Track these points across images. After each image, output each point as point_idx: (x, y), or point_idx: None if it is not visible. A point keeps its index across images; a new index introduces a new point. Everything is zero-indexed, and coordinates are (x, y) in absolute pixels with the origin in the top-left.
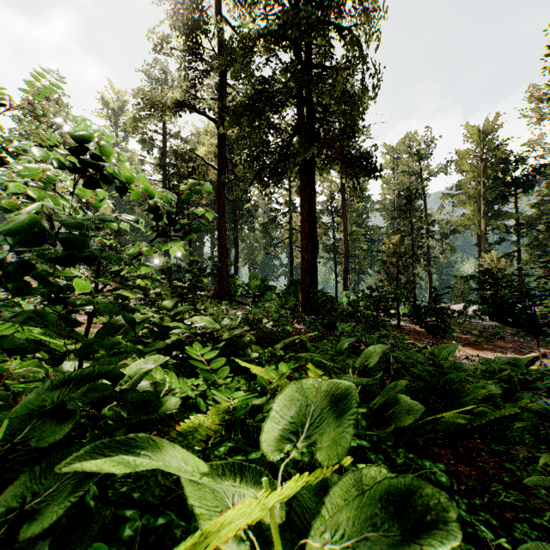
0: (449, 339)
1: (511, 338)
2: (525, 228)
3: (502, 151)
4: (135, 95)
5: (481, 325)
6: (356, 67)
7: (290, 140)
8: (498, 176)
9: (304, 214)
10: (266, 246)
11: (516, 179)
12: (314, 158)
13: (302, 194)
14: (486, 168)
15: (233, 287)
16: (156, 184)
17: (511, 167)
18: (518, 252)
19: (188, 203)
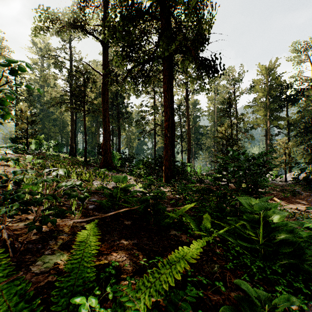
0: (266, 195)
1: (304, 193)
2: (294, 125)
3: (279, 80)
4: (36, 12)
5: (278, 184)
6: (203, 0)
7: (155, 50)
8: (277, 95)
9: (167, 101)
10: (139, 134)
11: (289, 96)
12: (172, 65)
13: (165, 86)
14: (270, 90)
15: (114, 160)
16: (66, 93)
17: (284, 90)
18: (289, 140)
19: (84, 102)
